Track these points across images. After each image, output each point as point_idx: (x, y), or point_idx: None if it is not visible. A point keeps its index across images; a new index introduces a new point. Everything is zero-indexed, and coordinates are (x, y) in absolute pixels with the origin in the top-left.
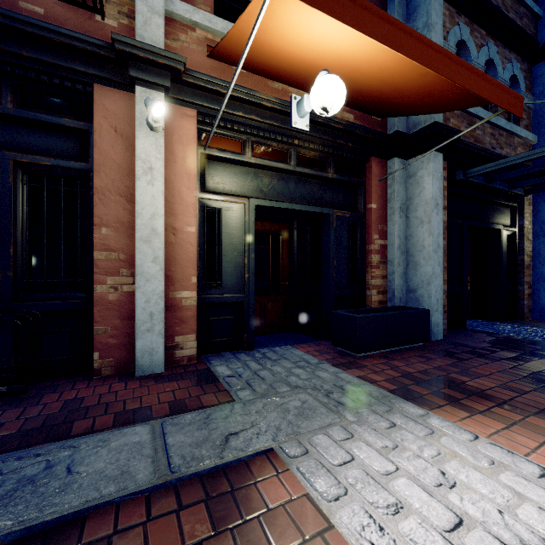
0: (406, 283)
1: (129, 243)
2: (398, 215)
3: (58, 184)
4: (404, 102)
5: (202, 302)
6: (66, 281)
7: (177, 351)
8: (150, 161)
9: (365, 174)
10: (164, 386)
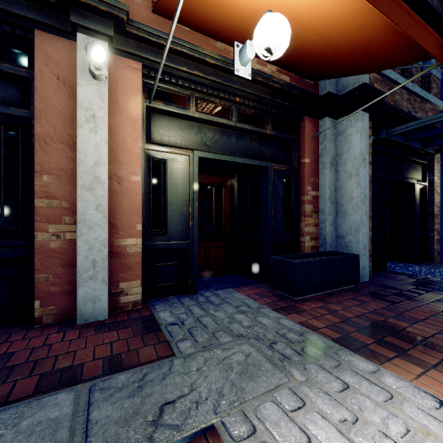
0: (336, 230)
1: (71, 191)
2: (329, 168)
3: None
4: (339, 61)
5: (147, 249)
6: (7, 229)
7: (122, 297)
8: (93, 109)
9: (299, 132)
10: (104, 336)
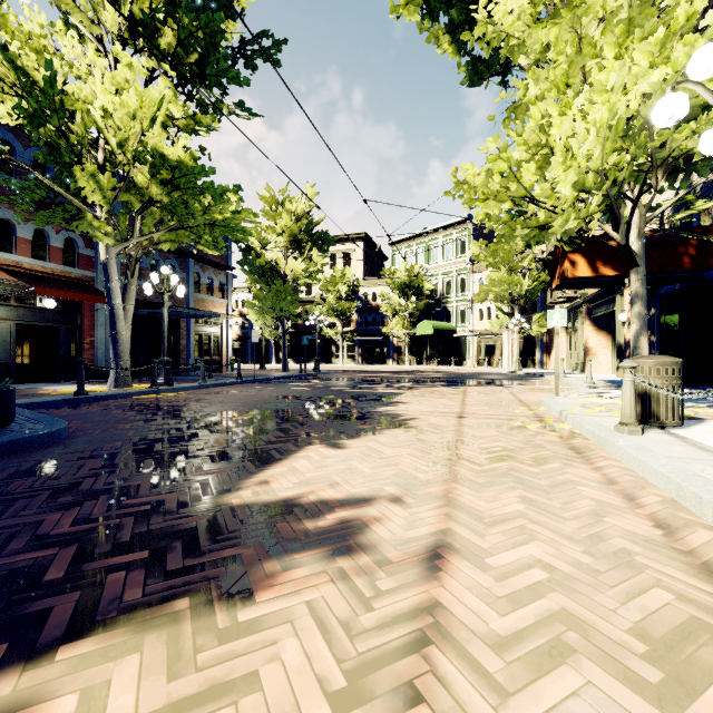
0: (105, 357)
1: None
2: (100, 327)
3: None
4: (92, 291)
5: None
6: None
7: None
8: None
9: (82, 308)
10: None
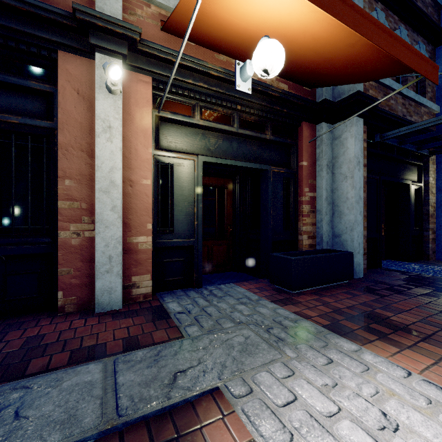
0: (332, 229)
1: (90, 194)
2: (326, 171)
3: (26, 140)
4: (333, 72)
5: (156, 246)
6: (33, 227)
7: (134, 289)
8: (109, 120)
9: (297, 137)
10: (121, 322)
